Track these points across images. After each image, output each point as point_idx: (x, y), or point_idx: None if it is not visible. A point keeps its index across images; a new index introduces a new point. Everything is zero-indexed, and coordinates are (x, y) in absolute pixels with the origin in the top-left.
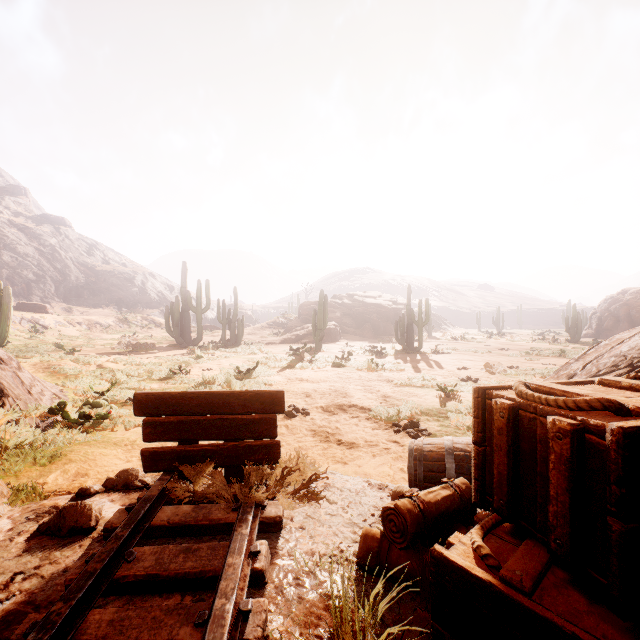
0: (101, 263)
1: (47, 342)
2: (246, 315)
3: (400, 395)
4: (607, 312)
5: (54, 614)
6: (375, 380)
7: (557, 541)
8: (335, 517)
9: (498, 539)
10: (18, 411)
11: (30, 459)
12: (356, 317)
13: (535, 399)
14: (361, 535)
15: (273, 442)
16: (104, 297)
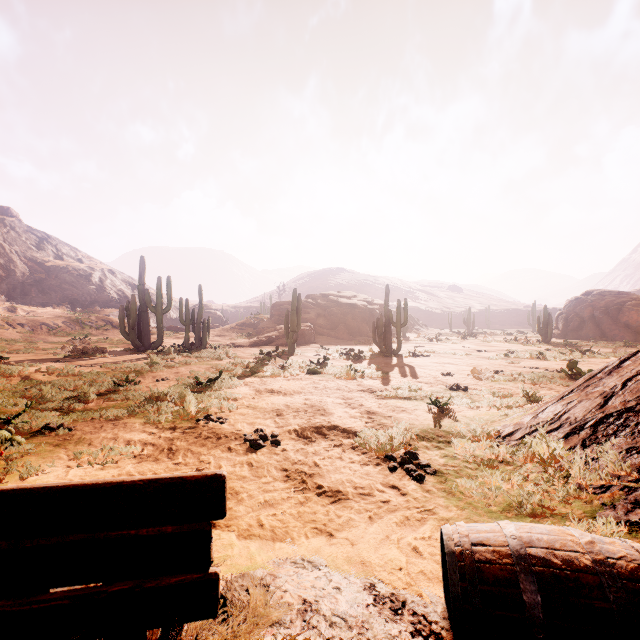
0: (53, 258)
1: None
2: (215, 315)
3: (387, 411)
4: (572, 313)
5: None
6: (356, 390)
7: None
8: None
9: None
10: None
11: None
12: (331, 318)
13: None
14: None
15: (203, 577)
16: (55, 295)
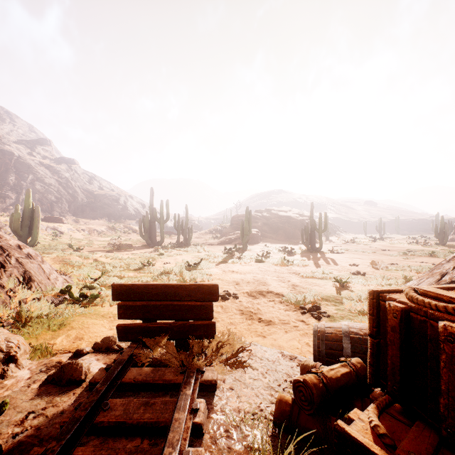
0: (97, 189)
1: (63, 243)
2: (194, 224)
3: (305, 284)
4: None
5: (49, 451)
6: (286, 273)
7: (448, 430)
8: (256, 381)
9: (391, 418)
10: (40, 291)
11: (46, 326)
12: (272, 226)
13: (425, 304)
14: (276, 400)
15: (210, 322)
16: (99, 212)
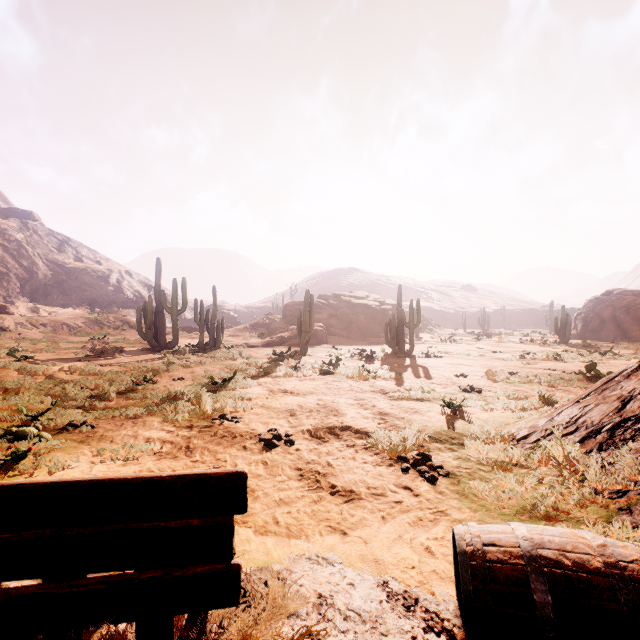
0: (73, 260)
1: (3, 346)
2: (228, 315)
3: (400, 412)
4: (592, 313)
5: None
6: (368, 391)
7: None
8: None
9: None
10: None
11: None
12: (343, 318)
13: None
14: None
15: (226, 568)
16: (75, 296)
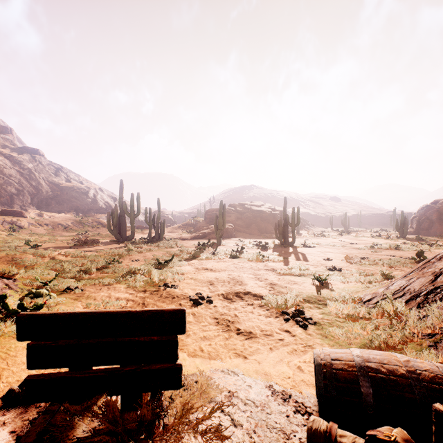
0: (65, 181)
1: (21, 238)
2: (168, 218)
3: (284, 283)
4: (424, 216)
5: None
6: (263, 269)
7: None
8: None
9: None
10: None
11: None
12: (246, 220)
13: None
14: None
15: (173, 366)
16: (66, 205)
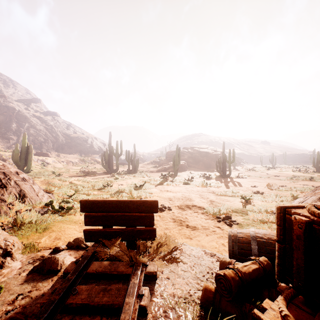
0: (73, 133)
1: (48, 170)
2: (140, 157)
3: (220, 200)
4: None
5: None
6: (206, 192)
7: None
8: (186, 272)
9: (297, 308)
10: (31, 204)
11: (34, 229)
12: (195, 158)
13: None
14: (202, 288)
15: (152, 228)
16: (74, 149)
